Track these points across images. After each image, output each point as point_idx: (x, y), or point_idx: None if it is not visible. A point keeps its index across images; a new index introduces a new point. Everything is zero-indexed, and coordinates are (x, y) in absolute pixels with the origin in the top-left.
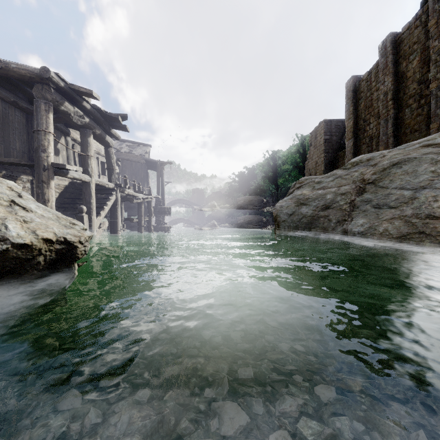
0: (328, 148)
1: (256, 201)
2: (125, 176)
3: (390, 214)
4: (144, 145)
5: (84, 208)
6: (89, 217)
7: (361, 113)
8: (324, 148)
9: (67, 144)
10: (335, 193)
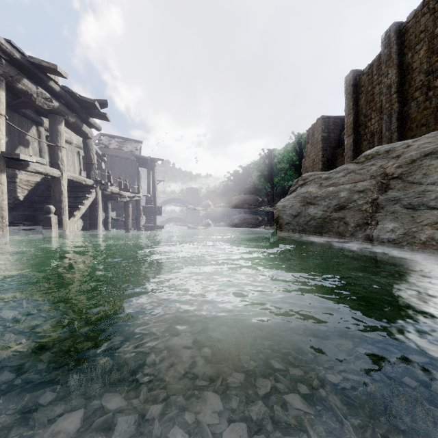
0: (326, 146)
1: (251, 200)
2: (108, 172)
3: (432, 217)
4: (135, 141)
5: (51, 208)
6: (58, 218)
7: (362, 108)
8: (322, 146)
9: (40, 134)
10: (351, 190)
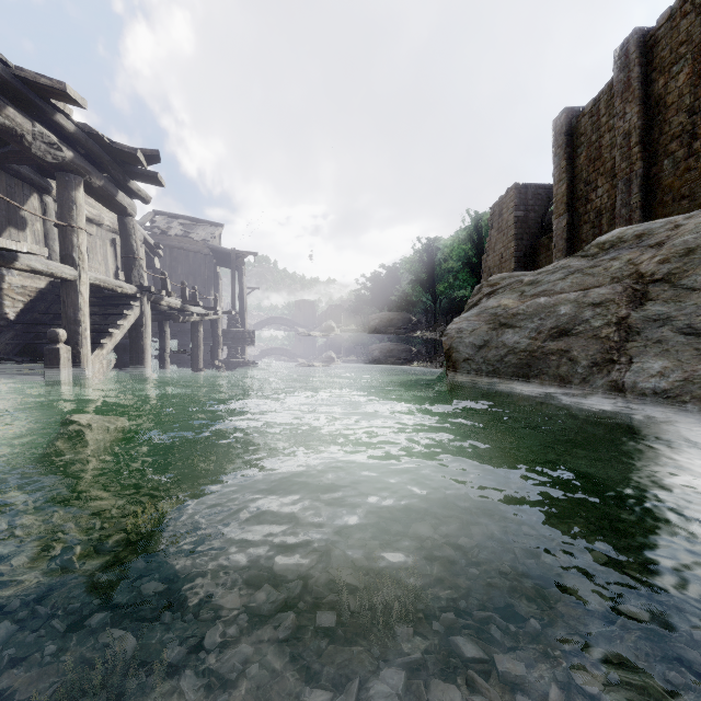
0: (521, 232)
1: (399, 321)
2: (163, 273)
3: None
4: (211, 224)
5: (60, 333)
6: (73, 351)
7: (582, 171)
8: (516, 232)
9: (45, 208)
10: (579, 303)
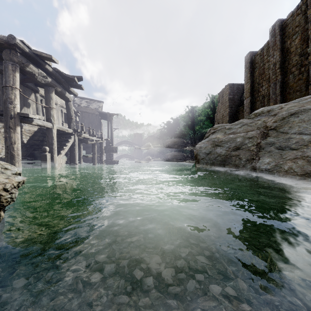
0: (231, 104)
1: (179, 142)
2: (82, 124)
3: (292, 155)
4: (98, 101)
5: (47, 148)
6: (51, 155)
7: (256, 79)
8: (229, 104)
9: (36, 99)
10: (244, 137)
